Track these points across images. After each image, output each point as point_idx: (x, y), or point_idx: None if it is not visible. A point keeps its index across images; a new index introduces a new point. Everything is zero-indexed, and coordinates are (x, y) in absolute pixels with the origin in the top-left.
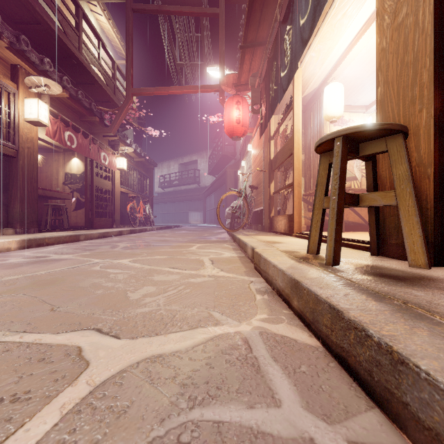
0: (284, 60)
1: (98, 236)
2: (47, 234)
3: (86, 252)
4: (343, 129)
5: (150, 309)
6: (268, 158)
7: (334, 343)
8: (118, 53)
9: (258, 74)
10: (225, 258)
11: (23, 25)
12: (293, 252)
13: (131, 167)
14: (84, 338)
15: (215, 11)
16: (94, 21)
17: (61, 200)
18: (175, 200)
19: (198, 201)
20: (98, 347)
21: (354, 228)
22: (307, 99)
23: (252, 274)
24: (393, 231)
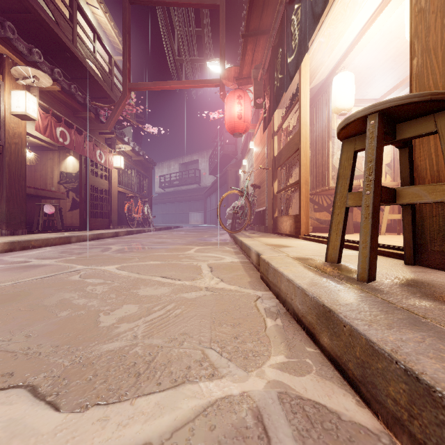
0: (291, 44)
1: (91, 238)
2: (35, 236)
3: (72, 257)
4: (379, 102)
5: (121, 345)
6: (272, 155)
7: (417, 441)
8: (116, 48)
9: (261, 65)
10: (225, 264)
11: (12, 14)
12: (308, 259)
13: (129, 166)
14: (3, 409)
15: (215, 2)
16: (91, 15)
17: (56, 200)
18: (176, 200)
19: (199, 201)
20: (14, 433)
21: None
22: (313, 92)
23: (259, 286)
24: (436, 235)
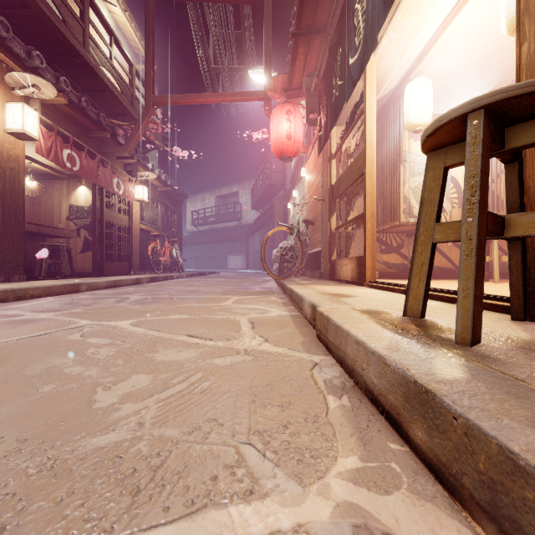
0: (353, 40)
1: (106, 286)
2: (34, 283)
3: (77, 309)
4: (486, 94)
5: (119, 439)
6: (329, 183)
7: None
8: (139, 55)
9: (315, 72)
10: (271, 318)
11: (8, 9)
12: (379, 312)
13: (154, 198)
14: None
15: None
16: (107, 14)
17: (64, 239)
18: (211, 240)
19: (239, 242)
20: None
21: (442, 275)
22: (380, 105)
23: (315, 348)
24: None
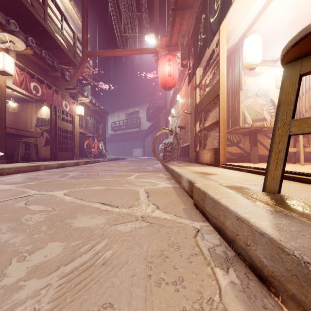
0: (213, 7)
1: (57, 166)
2: (10, 165)
3: (32, 182)
4: None
5: None
6: (194, 103)
7: None
8: (79, 28)
9: (186, 33)
10: (160, 189)
11: None
12: (242, 188)
13: (88, 114)
14: None
15: None
16: (60, 3)
17: (34, 138)
18: (123, 139)
19: (139, 140)
20: None
21: (264, 160)
22: (226, 54)
23: (194, 214)
24: None
